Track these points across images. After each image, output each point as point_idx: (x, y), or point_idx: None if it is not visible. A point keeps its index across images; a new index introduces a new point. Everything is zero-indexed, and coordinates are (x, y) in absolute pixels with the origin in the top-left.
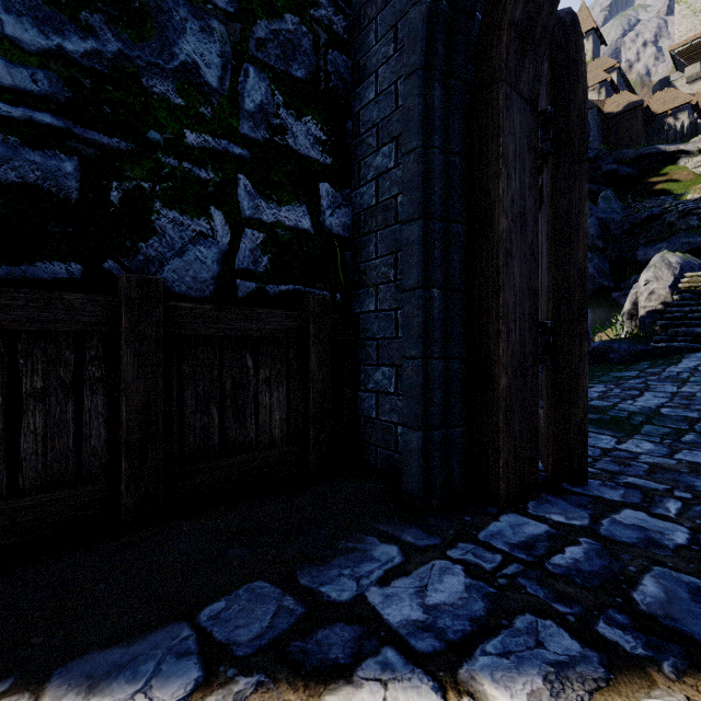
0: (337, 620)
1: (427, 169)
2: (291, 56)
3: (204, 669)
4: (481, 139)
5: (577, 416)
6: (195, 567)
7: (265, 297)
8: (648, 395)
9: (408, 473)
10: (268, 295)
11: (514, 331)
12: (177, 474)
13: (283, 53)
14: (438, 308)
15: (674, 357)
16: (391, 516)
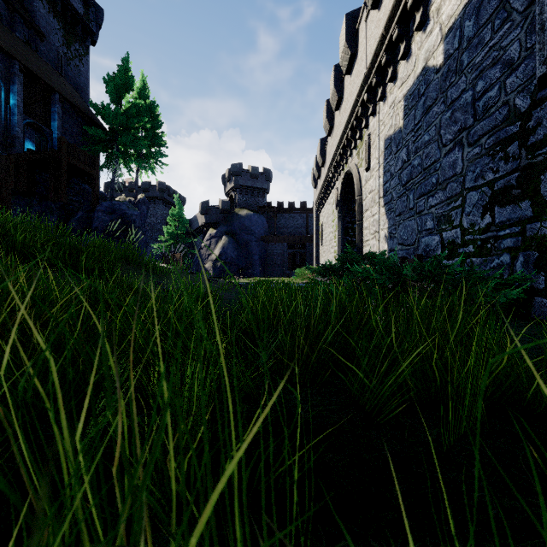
0: None
1: None
2: None
3: None
4: None
5: None
6: None
7: None
8: None
9: None
10: None
11: None
12: None
13: None
14: None
15: None
16: None
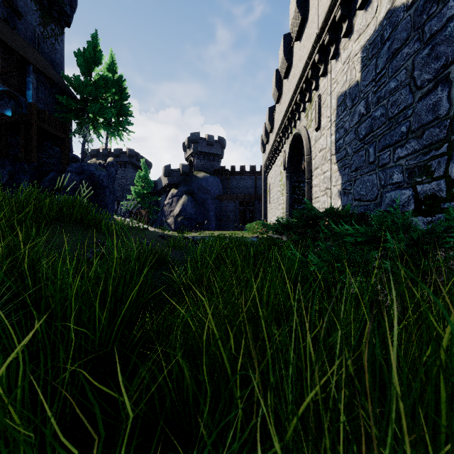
0: None
1: None
2: None
3: None
4: None
5: None
6: None
7: None
8: None
9: None
10: None
11: None
12: None
13: None
14: None
15: None
16: None
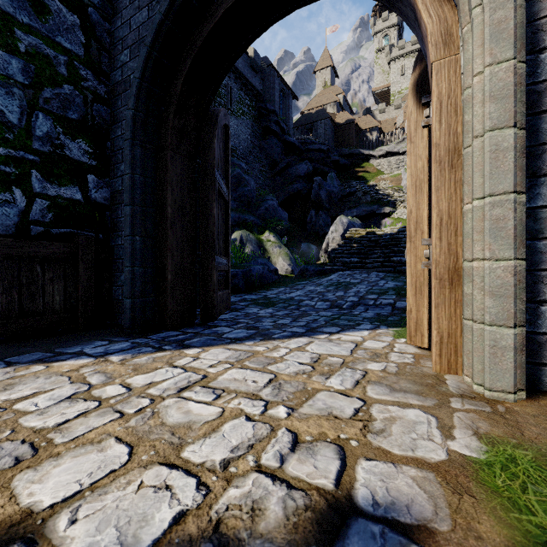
0: (67, 355)
1: (134, 183)
2: (68, 107)
3: (7, 365)
4: (162, 172)
5: (211, 293)
6: (3, 353)
7: (50, 235)
8: (298, 292)
9: (126, 319)
10: (52, 234)
11: (177, 256)
12: None
13: (62, 105)
14: (140, 245)
15: (330, 274)
16: (114, 336)
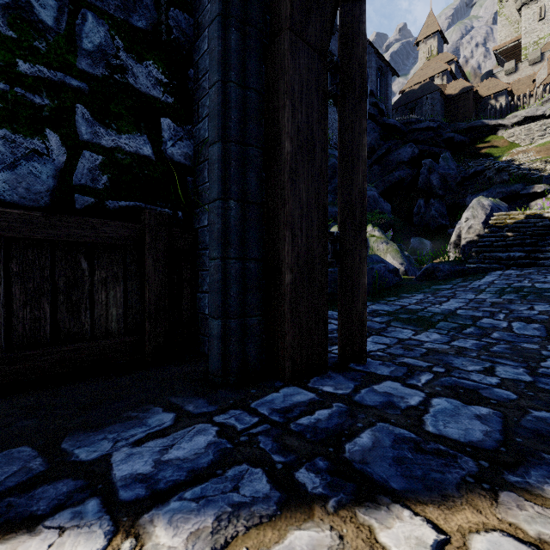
0: (67, 477)
1: (226, 100)
2: (132, 8)
3: None
4: (274, 78)
5: (358, 308)
6: None
7: (104, 210)
8: (452, 301)
9: (211, 356)
10: (108, 208)
11: (300, 237)
12: (3, 360)
13: (123, 4)
14: (235, 216)
15: (480, 274)
16: (190, 391)
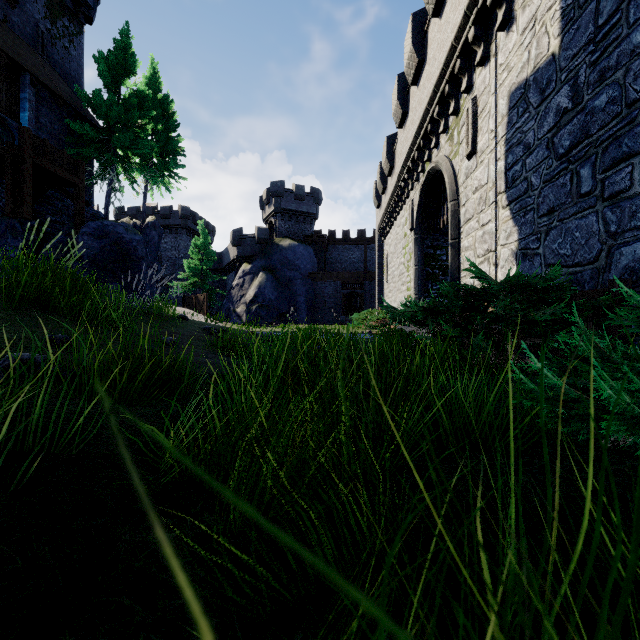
0: None
1: None
2: None
3: None
4: None
5: None
6: None
7: None
8: None
9: None
10: None
11: None
12: None
13: None
14: None
15: None
16: None
